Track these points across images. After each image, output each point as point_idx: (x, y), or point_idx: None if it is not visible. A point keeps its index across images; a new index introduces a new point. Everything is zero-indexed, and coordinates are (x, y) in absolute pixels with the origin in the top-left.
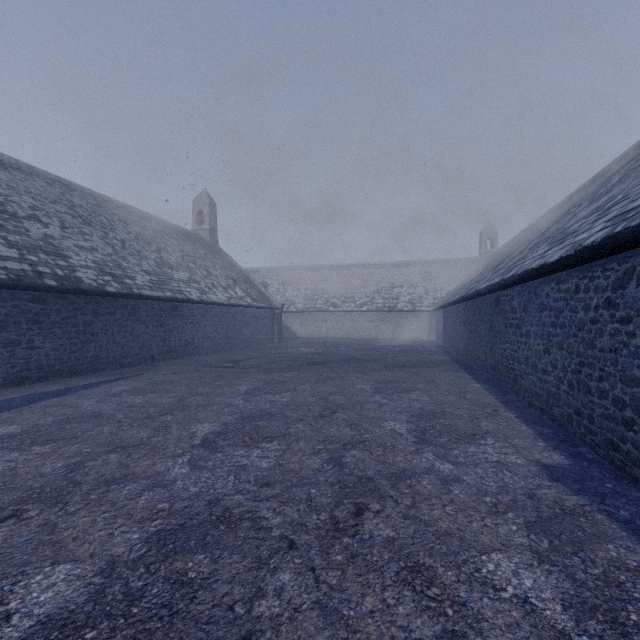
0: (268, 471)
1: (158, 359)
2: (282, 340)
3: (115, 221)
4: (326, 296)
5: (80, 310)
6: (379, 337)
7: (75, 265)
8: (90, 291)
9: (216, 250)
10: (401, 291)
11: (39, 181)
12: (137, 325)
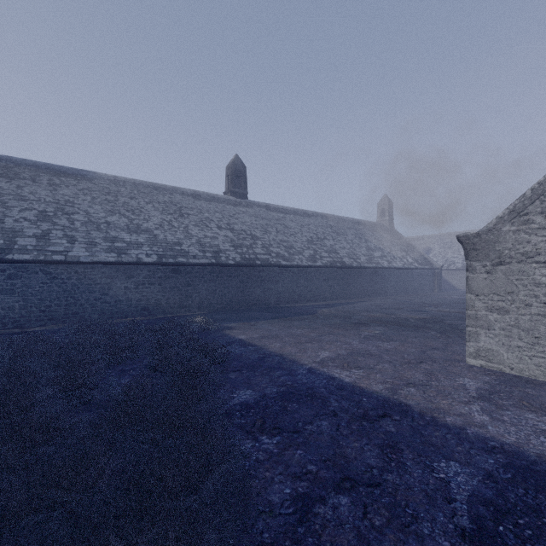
0: (426, 319)
1: (370, 296)
2: (441, 291)
3: (346, 229)
4: None
5: (345, 274)
6: None
7: (341, 256)
8: (348, 267)
9: (393, 232)
10: None
11: (319, 218)
12: (362, 280)
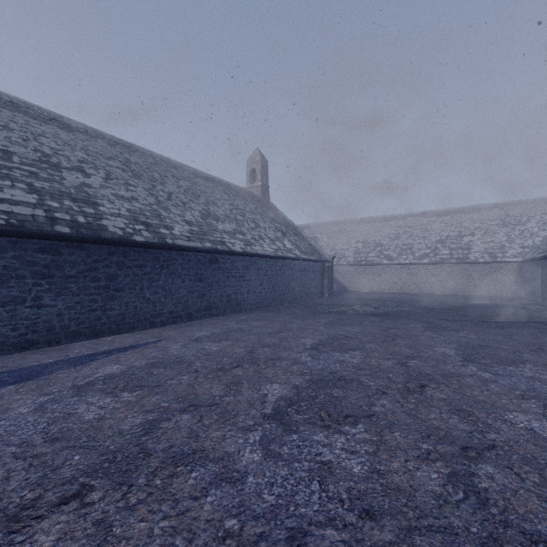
0: None
1: (196, 317)
2: (332, 294)
3: (168, 177)
4: (379, 248)
5: (102, 262)
6: (444, 293)
7: (104, 213)
8: (112, 240)
9: (267, 205)
10: (473, 240)
11: (101, 142)
12: (171, 279)
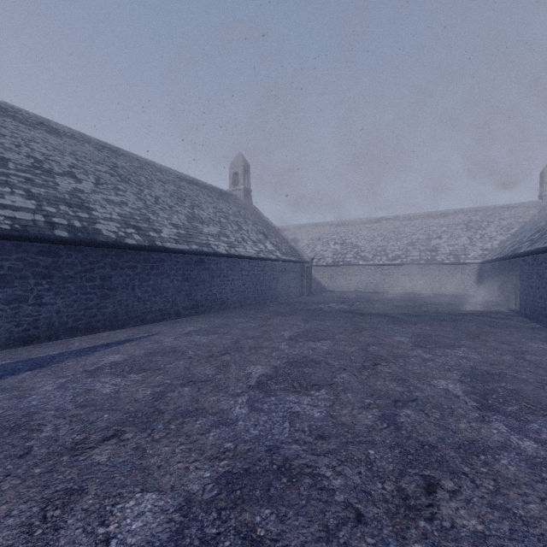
0: None
1: (183, 314)
2: (311, 294)
3: (154, 180)
4: (355, 250)
5: (97, 263)
6: (414, 292)
7: (97, 217)
8: (106, 243)
9: (249, 208)
10: (440, 242)
11: (89, 147)
12: (160, 279)
